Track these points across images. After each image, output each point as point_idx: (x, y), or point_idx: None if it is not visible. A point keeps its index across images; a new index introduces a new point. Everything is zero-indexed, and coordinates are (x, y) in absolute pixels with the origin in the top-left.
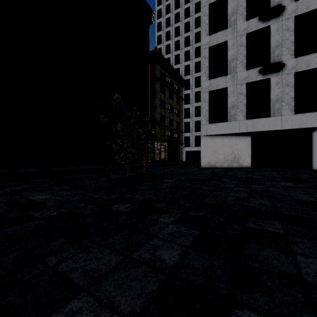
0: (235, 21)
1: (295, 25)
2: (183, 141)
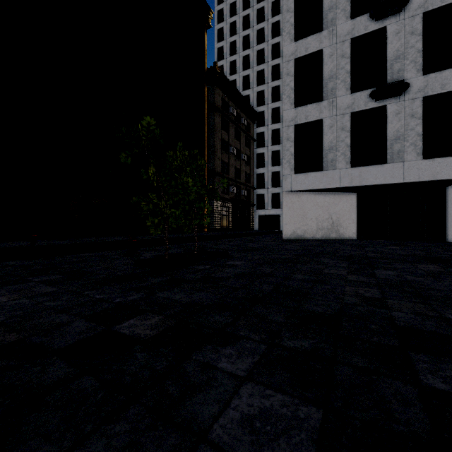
0: (333, 20)
1: (423, 26)
2: (255, 201)
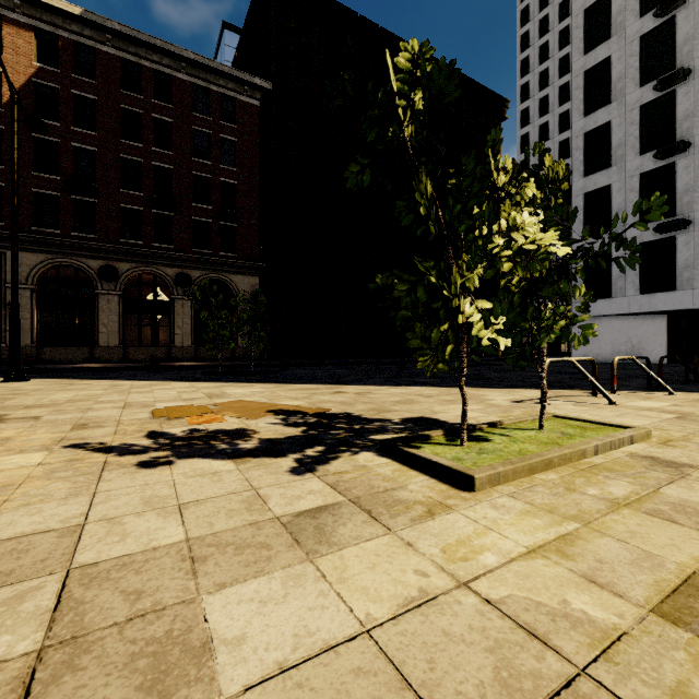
0: (622, 157)
1: None
2: None
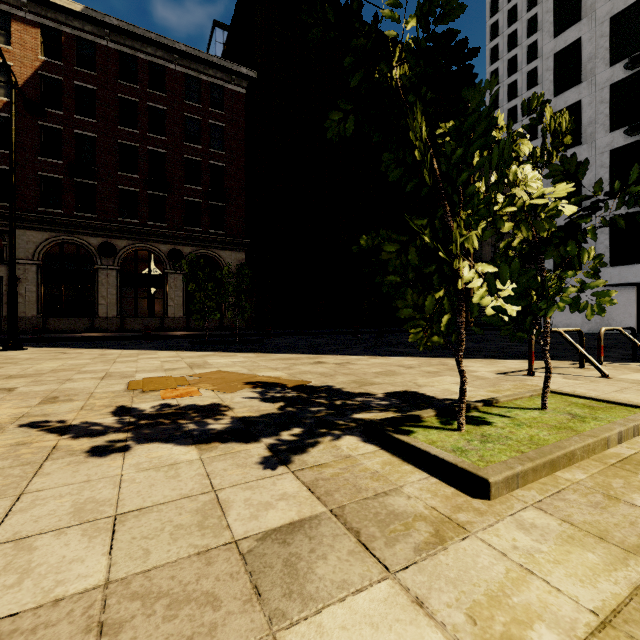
0: (592, 134)
1: None
2: None
